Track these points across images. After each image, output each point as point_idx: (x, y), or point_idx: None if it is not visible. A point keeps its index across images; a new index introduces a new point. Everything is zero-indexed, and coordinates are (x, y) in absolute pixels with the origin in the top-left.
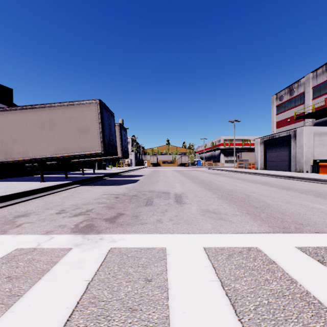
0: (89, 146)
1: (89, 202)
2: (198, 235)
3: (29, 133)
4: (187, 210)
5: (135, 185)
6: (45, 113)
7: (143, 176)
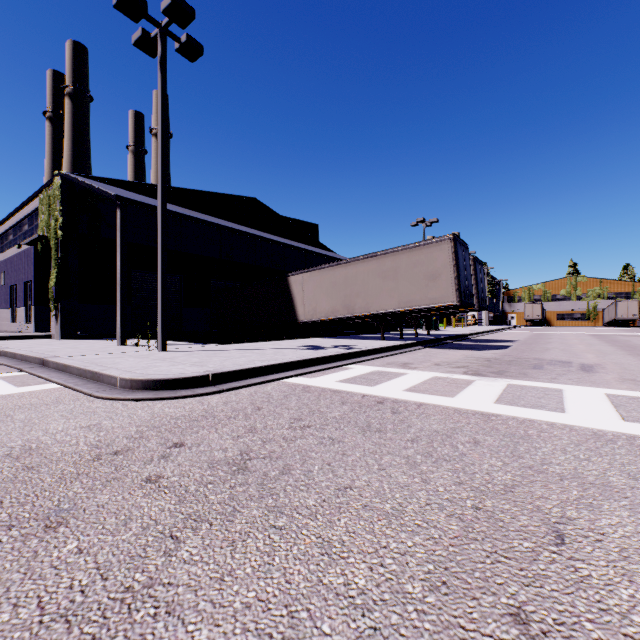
0: (440, 297)
1: (457, 361)
2: (602, 389)
3: (370, 285)
4: (596, 377)
5: (506, 351)
6: (387, 260)
7: (514, 341)
